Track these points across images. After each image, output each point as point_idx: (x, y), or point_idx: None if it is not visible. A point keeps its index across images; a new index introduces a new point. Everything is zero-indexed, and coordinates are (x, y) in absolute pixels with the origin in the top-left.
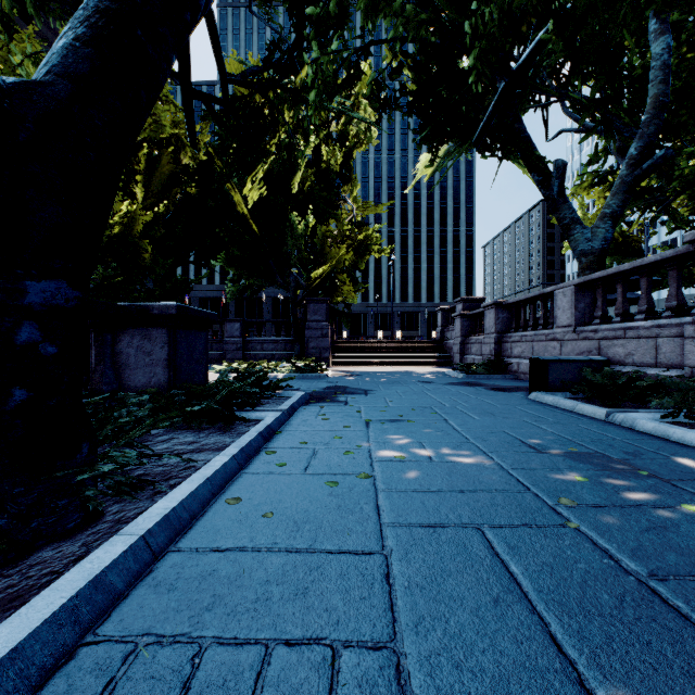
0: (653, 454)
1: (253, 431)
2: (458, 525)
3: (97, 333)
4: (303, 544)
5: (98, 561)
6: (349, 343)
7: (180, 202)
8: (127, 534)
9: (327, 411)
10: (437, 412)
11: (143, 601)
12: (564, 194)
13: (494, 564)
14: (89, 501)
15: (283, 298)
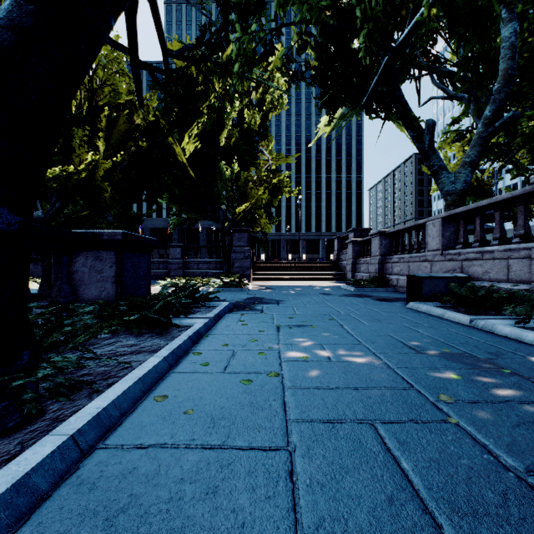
0: (512, 354)
1: (184, 335)
2: (354, 420)
3: (55, 255)
4: (217, 440)
5: (24, 463)
6: (265, 264)
7: (134, 153)
8: (58, 434)
9: (246, 317)
10: (334, 318)
11: (64, 501)
12: (433, 147)
13: (387, 460)
14: (25, 404)
15: (215, 228)
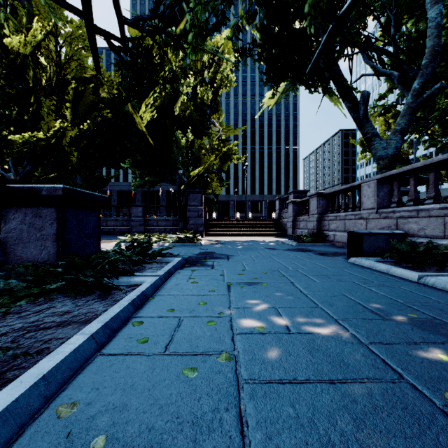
0: None
1: (125, 300)
2: None
3: None
4: None
5: None
6: (216, 221)
7: (99, 123)
8: None
9: (197, 274)
10: (283, 274)
11: None
12: (367, 116)
13: None
14: None
15: (174, 191)
